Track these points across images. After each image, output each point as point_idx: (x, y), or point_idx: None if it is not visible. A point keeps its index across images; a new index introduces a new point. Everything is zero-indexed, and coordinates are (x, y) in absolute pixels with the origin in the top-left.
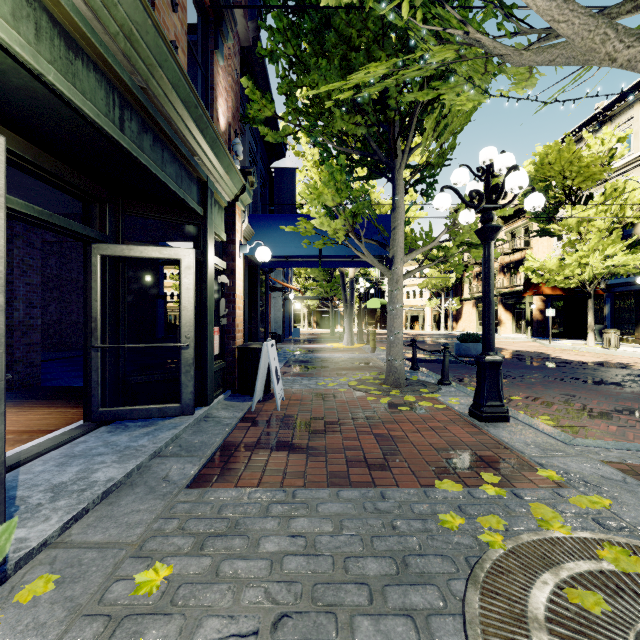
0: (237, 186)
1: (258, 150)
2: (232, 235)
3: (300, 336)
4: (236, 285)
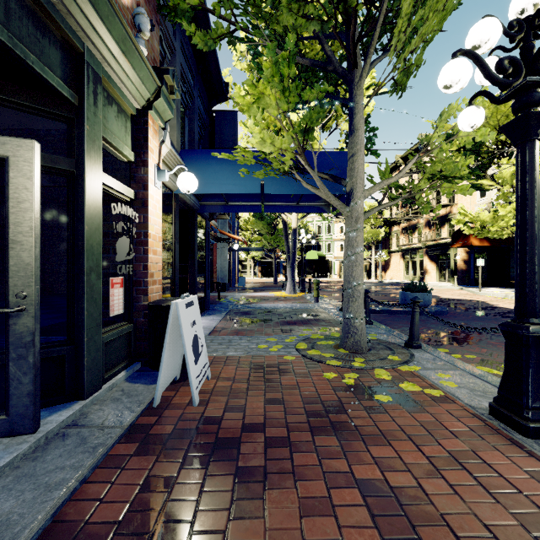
0: (148, 86)
1: (195, 84)
2: (143, 154)
3: (246, 284)
4: (149, 221)
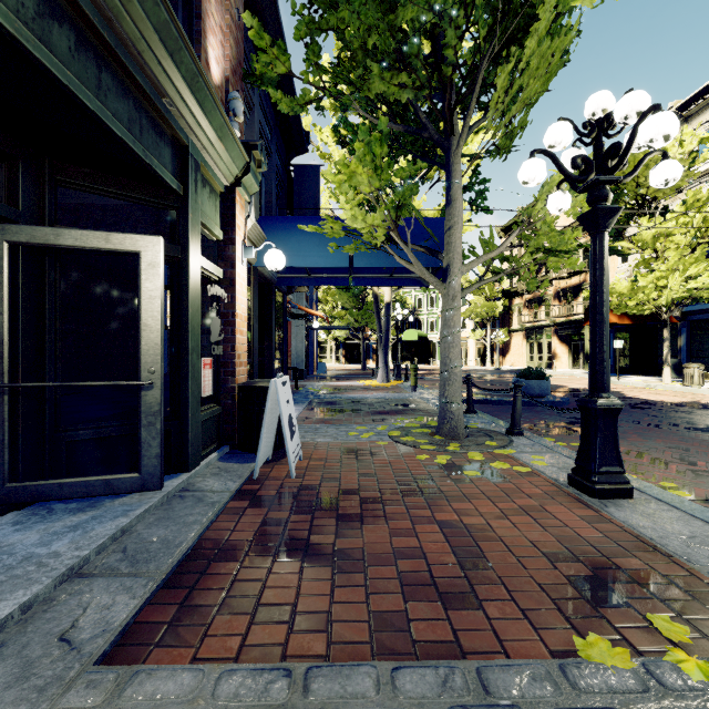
0: (237, 163)
1: (273, 138)
2: (231, 232)
3: (326, 372)
4: (237, 301)
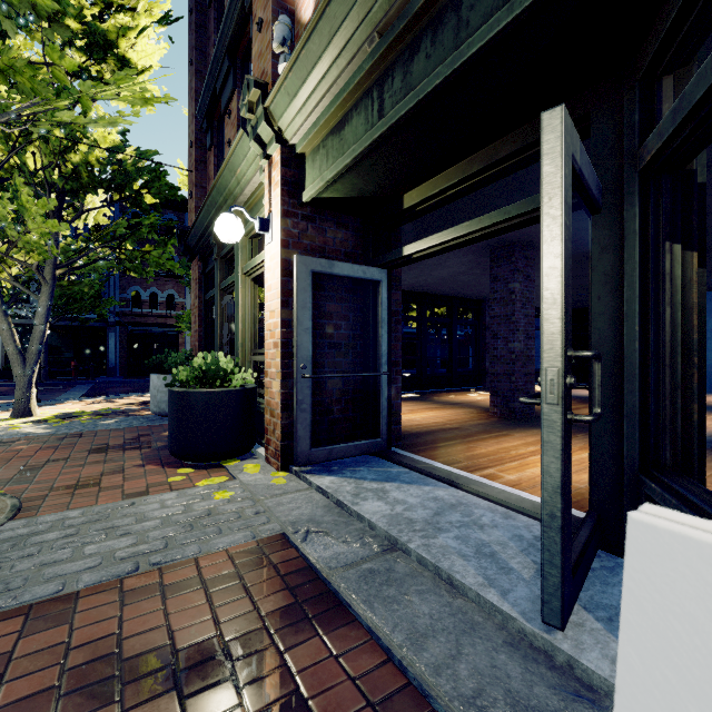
0: None
1: None
2: None
3: None
4: None
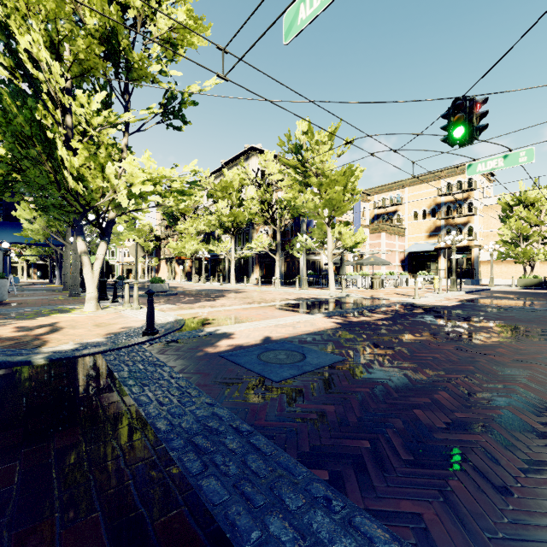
0: None
1: None
2: None
3: (19, 283)
4: None
